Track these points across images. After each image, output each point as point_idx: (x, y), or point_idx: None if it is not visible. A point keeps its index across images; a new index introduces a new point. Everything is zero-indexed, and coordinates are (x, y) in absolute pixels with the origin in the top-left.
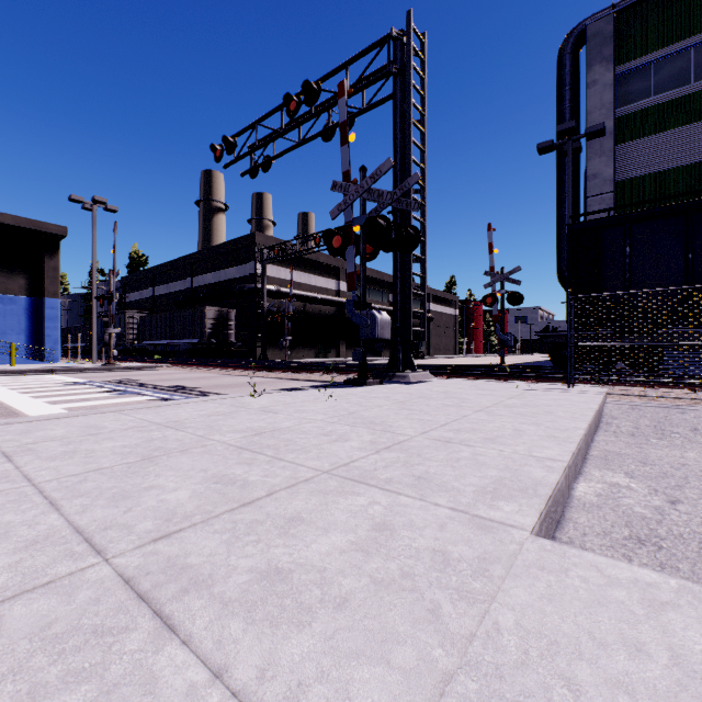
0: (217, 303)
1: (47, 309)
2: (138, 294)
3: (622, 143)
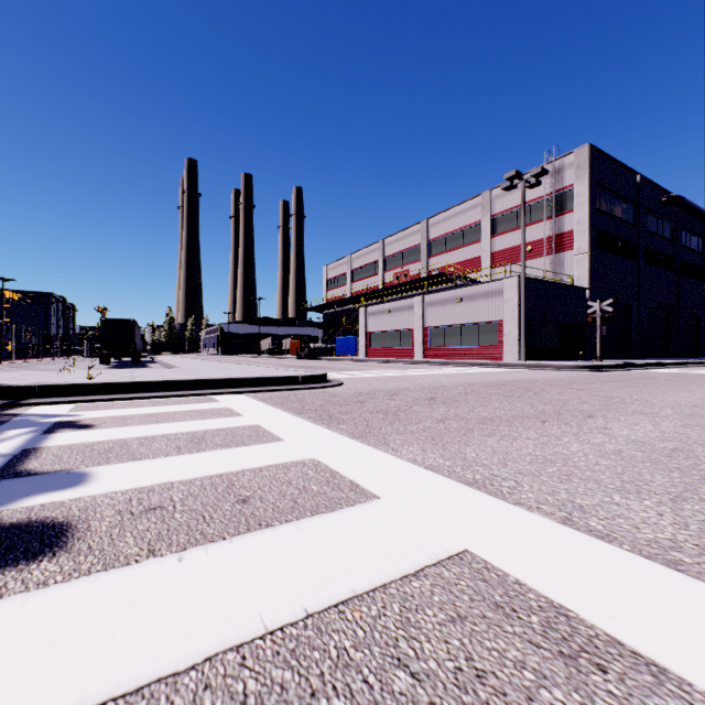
0: None
1: None
2: None
3: None
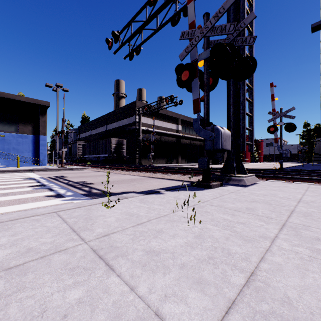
0: (118, 137)
1: (41, 141)
2: (84, 134)
3: None
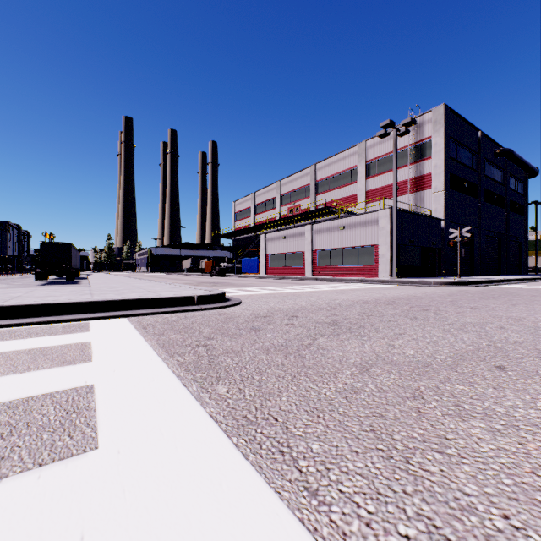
0: None
1: None
2: None
3: None
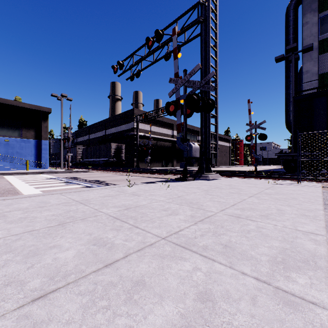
0: (117, 141)
1: (43, 145)
2: (82, 138)
3: (322, 53)
